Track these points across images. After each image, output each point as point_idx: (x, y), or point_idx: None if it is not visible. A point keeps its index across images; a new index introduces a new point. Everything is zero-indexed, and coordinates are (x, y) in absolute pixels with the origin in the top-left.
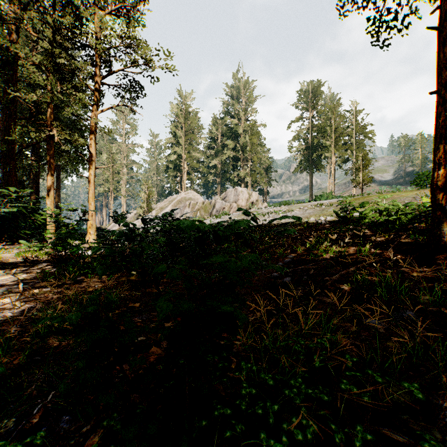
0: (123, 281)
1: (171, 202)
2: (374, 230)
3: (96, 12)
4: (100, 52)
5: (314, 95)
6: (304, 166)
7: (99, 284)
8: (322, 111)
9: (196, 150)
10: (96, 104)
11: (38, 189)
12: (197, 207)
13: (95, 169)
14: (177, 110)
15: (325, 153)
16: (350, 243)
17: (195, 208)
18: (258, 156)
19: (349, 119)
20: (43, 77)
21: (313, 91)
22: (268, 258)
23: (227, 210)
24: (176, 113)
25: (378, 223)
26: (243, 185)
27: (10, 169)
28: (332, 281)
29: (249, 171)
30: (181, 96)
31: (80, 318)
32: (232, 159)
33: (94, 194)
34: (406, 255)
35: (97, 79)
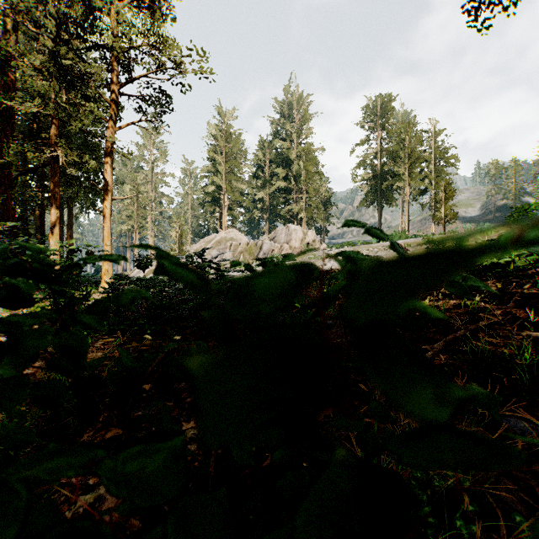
0: (135, 348)
1: (208, 244)
2: (478, 277)
3: (112, 3)
4: (117, 52)
5: (384, 112)
6: (372, 199)
7: (100, 352)
8: (393, 131)
9: (239, 180)
10: (112, 119)
11: (44, 227)
12: (240, 249)
13: (111, 200)
14: (215, 130)
15: (397, 182)
16: (447, 294)
17: (238, 250)
18: (314, 186)
19: (427, 141)
20: (44, 82)
21: (382, 107)
22: (335, 315)
23: (277, 253)
24: (214, 135)
25: (482, 267)
26: (296, 222)
27: (6, 201)
28: (433, 351)
29: (304, 205)
30: (221, 114)
31: (49, 415)
32: (282, 191)
33: (110, 232)
34: (537, 312)
35: (114, 87)
